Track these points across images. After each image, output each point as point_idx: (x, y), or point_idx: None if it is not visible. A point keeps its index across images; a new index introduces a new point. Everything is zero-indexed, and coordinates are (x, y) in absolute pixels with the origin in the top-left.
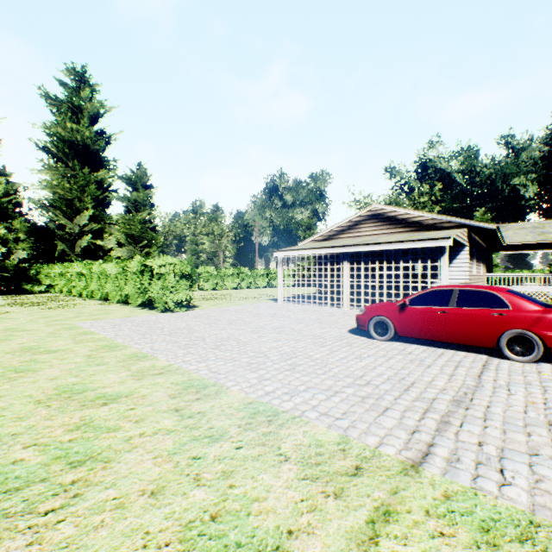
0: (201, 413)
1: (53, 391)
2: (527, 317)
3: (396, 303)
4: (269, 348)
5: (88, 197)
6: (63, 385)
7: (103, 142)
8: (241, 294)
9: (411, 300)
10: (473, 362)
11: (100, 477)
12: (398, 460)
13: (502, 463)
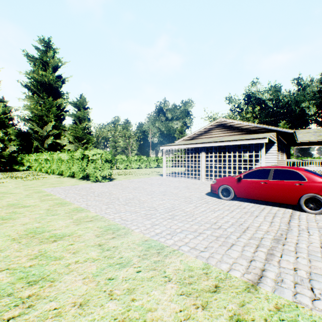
0: (115, 247)
1: (24, 232)
2: (317, 186)
3: (235, 177)
4: (158, 205)
5: (51, 114)
6: (30, 228)
7: (61, 82)
8: (141, 171)
9: (244, 175)
10: (283, 214)
11: (47, 292)
12: (242, 281)
13: (311, 283)
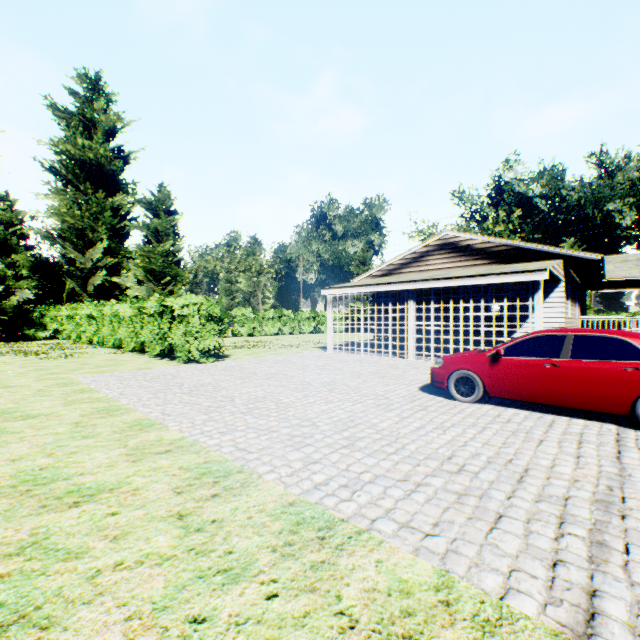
0: (216, 523)
1: (9, 480)
2: None
3: (485, 352)
4: (318, 413)
5: (103, 226)
6: (25, 471)
7: (121, 162)
8: (282, 341)
9: (507, 349)
10: (600, 435)
11: None
12: (546, 628)
13: None
